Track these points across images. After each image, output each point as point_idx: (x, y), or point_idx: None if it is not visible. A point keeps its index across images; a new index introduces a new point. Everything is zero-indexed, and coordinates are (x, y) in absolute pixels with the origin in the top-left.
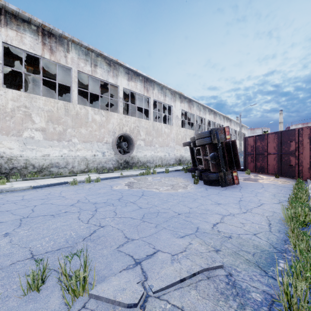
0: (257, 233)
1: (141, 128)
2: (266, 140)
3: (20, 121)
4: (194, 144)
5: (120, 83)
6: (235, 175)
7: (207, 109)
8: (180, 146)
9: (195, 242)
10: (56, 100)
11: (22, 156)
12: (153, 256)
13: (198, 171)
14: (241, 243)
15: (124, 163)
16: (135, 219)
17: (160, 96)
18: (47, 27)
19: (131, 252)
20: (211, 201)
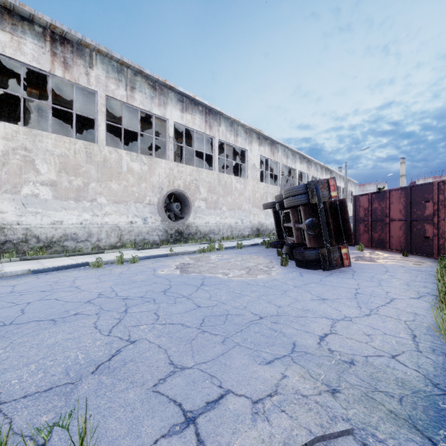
0: (396, 353)
1: (201, 182)
2: (388, 199)
3: (17, 171)
4: (281, 205)
5: (170, 115)
6: (345, 253)
7: (297, 155)
8: (258, 208)
9: (293, 373)
10: (72, 139)
11: (20, 224)
12: (218, 405)
13: (286, 246)
14: (373, 376)
15: (175, 234)
16: (188, 328)
17: (229, 135)
18: (59, 29)
19: (180, 395)
20: (311, 294)
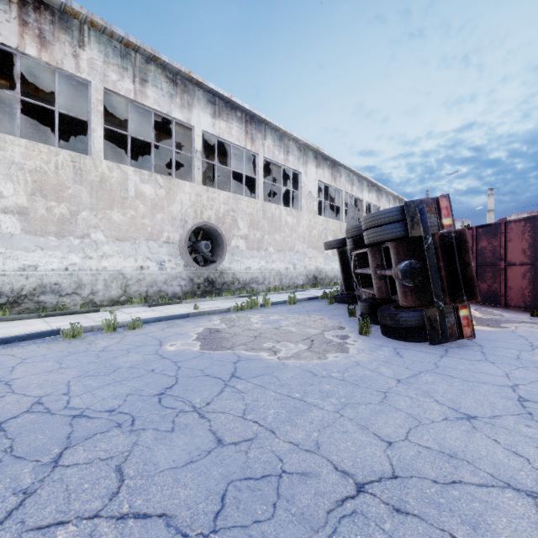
0: None
1: (239, 214)
2: (503, 235)
3: None
4: (356, 241)
5: (197, 121)
6: (464, 316)
7: (365, 181)
8: (315, 250)
9: None
10: (52, 148)
11: None
12: None
13: (363, 302)
14: None
15: (204, 284)
16: None
17: (277, 152)
18: None
19: None
20: (438, 404)
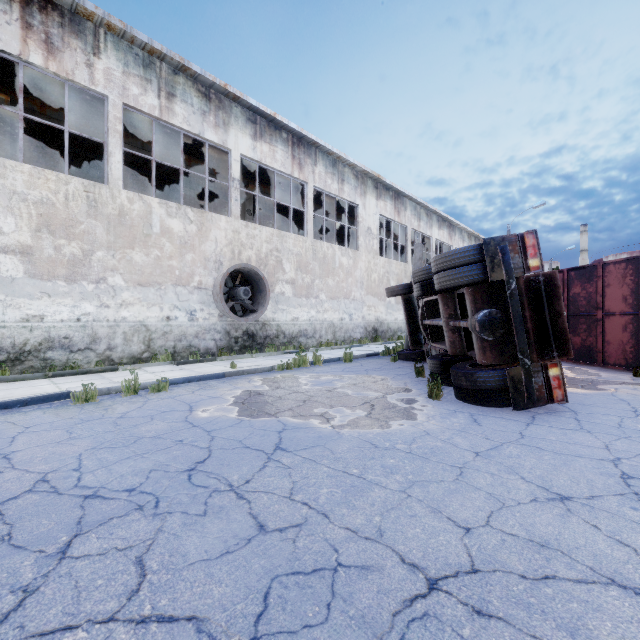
0: None
1: (285, 254)
2: (600, 279)
3: None
4: (425, 286)
5: (235, 143)
6: (555, 376)
7: (434, 215)
8: (375, 297)
9: None
10: (62, 175)
11: None
12: None
13: (433, 360)
14: None
15: (243, 338)
16: None
17: (330, 181)
18: None
19: None
20: (525, 481)
